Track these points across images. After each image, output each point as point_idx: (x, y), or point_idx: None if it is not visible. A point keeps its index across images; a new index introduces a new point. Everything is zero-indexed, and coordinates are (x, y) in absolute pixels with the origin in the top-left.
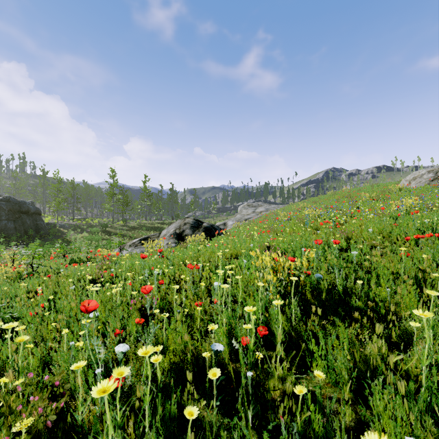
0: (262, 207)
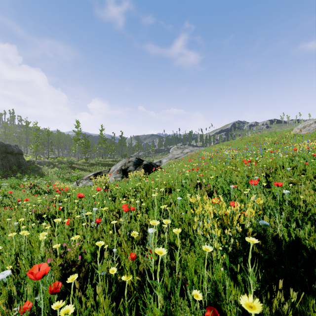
0: (188, 149)
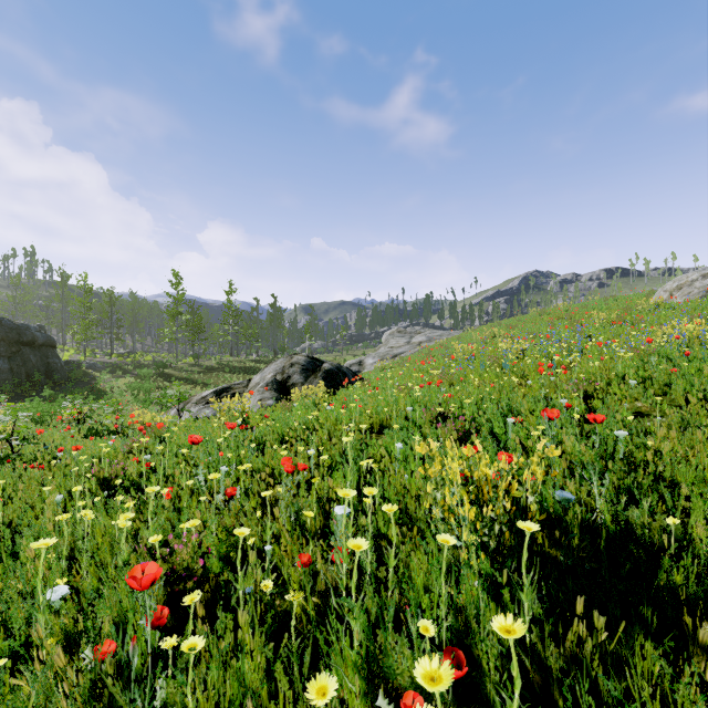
0: (422, 335)
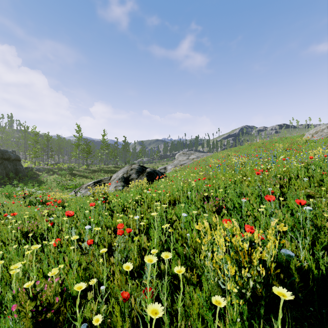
0: (194, 155)
